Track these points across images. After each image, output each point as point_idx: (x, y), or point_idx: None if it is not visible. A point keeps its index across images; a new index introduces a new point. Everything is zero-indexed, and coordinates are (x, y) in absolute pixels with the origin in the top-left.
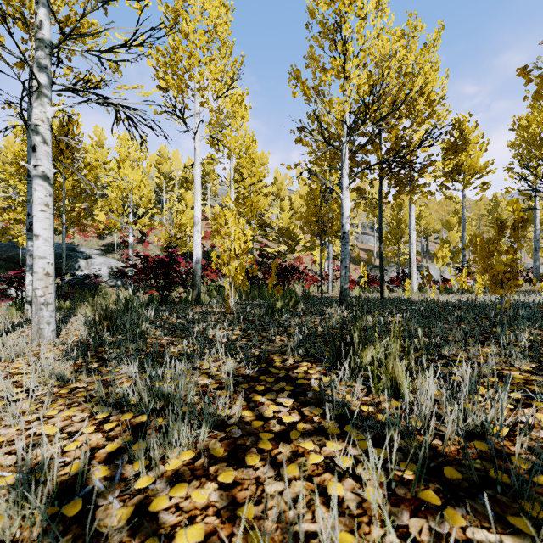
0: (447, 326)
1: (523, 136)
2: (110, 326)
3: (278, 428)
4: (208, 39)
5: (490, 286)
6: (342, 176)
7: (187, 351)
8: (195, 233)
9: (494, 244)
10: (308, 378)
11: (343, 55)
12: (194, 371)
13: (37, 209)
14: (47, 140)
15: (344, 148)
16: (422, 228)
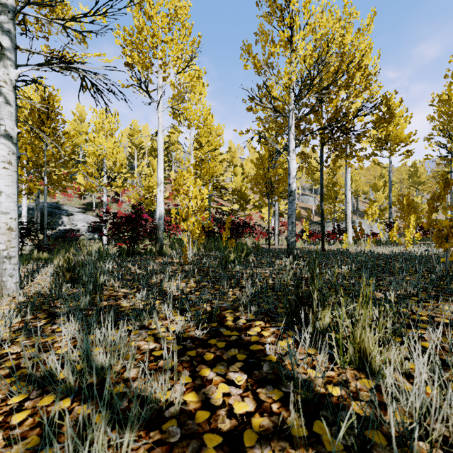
0: (393, 278)
1: (441, 110)
2: (73, 277)
3: (228, 424)
4: (169, 21)
5: (436, 240)
6: (289, 140)
7: (140, 306)
8: (158, 193)
9: (439, 200)
10: (262, 343)
11: (290, 29)
12: (141, 331)
13: (0, 167)
14: (10, 101)
15: (290, 115)
16: (353, 190)
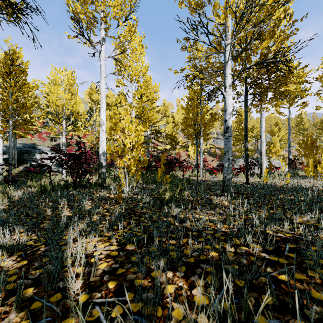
0: None
1: None
2: None
3: None
4: None
5: None
6: (225, 75)
7: None
8: (101, 132)
9: None
10: None
11: None
12: None
13: None
14: None
15: (226, 50)
16: (255, 134)
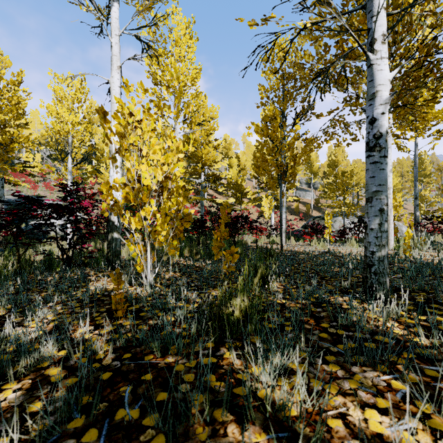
0: None
1: None
2: None
3: None
4: None
5: None
6: (372, 12)
7: None
8: (111, 166)
9: None
10: None
11: None
12: None
13: None
14: None
15: None
16: (355, 183)
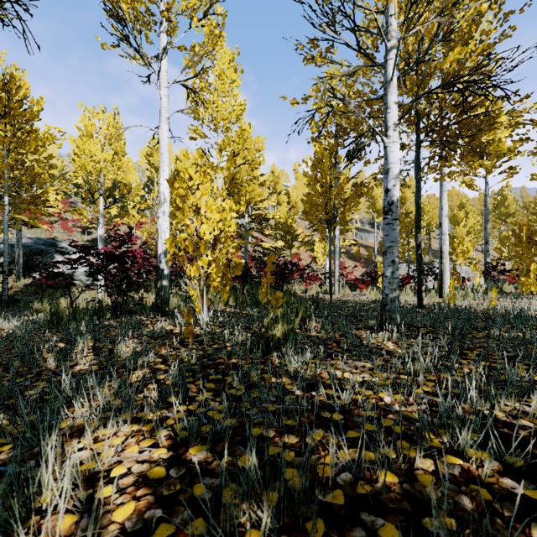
0: None
1: None
2: None
3: None
4: None
5: None
6: (386, 105)
7: None
8: (160, 216)
9: None
10: None
11: None
12: None
13: None
14: None
15: (389, 59)
16: (425, 223)
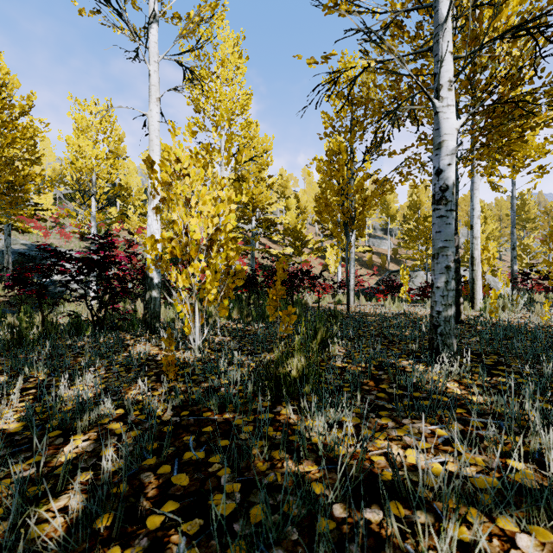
0: None
1: None
2: None
3: None
4: None
5: None
6: (438, 57)
7: None
8: (149, 214)
9: None
10: None
11: None
12: None
13: None
14: None
15: None
16: None
